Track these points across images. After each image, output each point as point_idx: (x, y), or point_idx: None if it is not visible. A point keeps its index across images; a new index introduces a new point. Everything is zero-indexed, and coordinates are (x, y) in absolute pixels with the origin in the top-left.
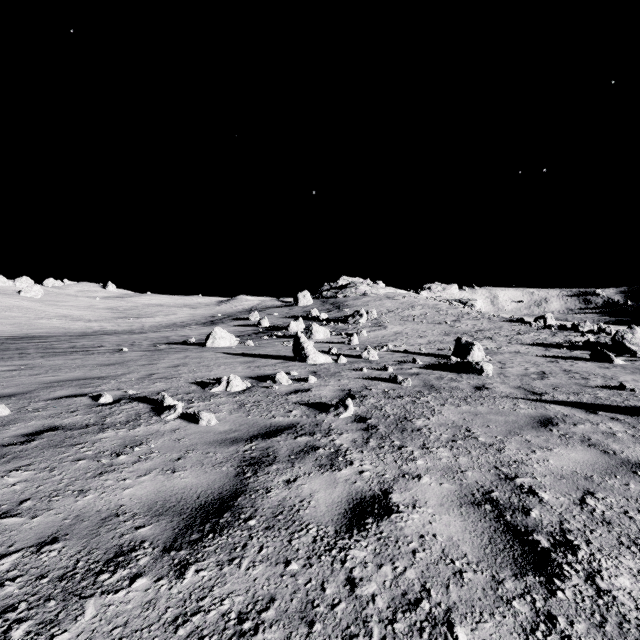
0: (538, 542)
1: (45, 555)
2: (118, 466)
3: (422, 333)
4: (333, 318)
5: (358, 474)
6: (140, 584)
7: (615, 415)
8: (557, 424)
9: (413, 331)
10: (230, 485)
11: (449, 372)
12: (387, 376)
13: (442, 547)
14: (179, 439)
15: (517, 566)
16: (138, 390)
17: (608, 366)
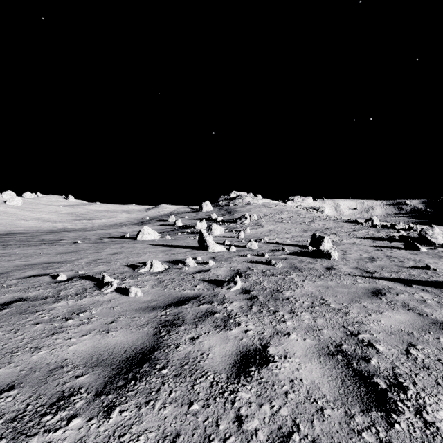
0: (378, 384)
1: (2, 400)
2: (66, 328)
3: (288, 230)
4: (226, 220)
5: (244, 332)
6: (75, 423)
7: (424, 287)
8: (385, 294)
9: (282, 229)
10: (149, 342)
11: (307, 257)
12: (264, 260)
13: (307, 389)
14: (113, 307)
15: (363, 403)
16: (86, 271)
17: (416, 253)
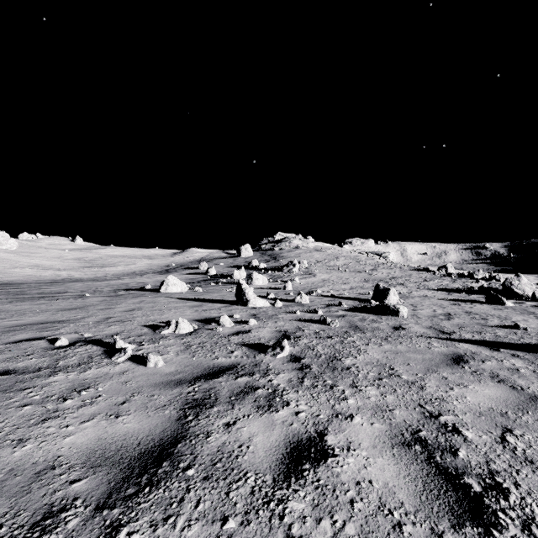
0: (470, 486)
1: None
2: (63, 411)
3: (345, 280)
4: (270, 267)
5: (294, 415)
6: None
7: (515, 352)
8: (468, 361)
9: (338, 278)
10: (171, 430)
11: (370, 314)
12: (317, 318)
13: (379, 495)
14: (126, 381)
15: (454, 515)
16: (94, 333)
17: (501, 308)
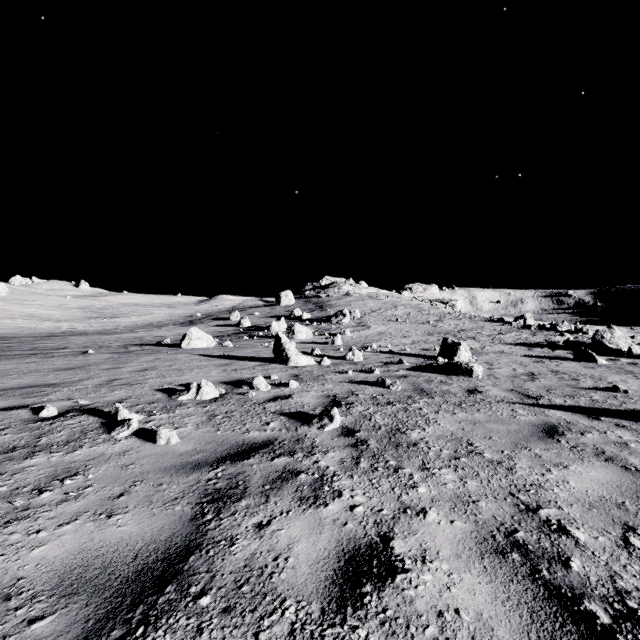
0: (594, 615)
1: None
2: (35, 509)
3: (406, 333)
4: (316, 318)
5: (349, 510)
6: None
7: (619, 421)
8: (563, 433)
9: (397, 331)
10: (182, 535)
11: (438, 374)
12: (374, 379)
13: (471, 633)
14: (127, 465)
15: None
16: (92, 400)
17: (593, 366)
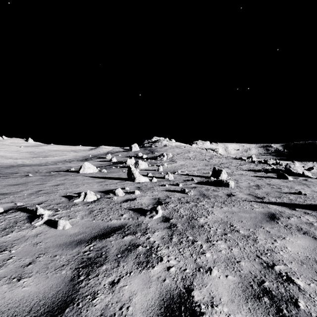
0: None
1: None
2: None
3: (194, 165)
4: (149, 157)
5: (166, 270)
6: None
7: (305, 210)
8: (279, 218)
9: (190, 164)
10: (63, 292)
11: (211, 186)
12: (179, 189)
13: None
14: (37, 243)
15: None
16: (25, 202)
17: (286, 181)
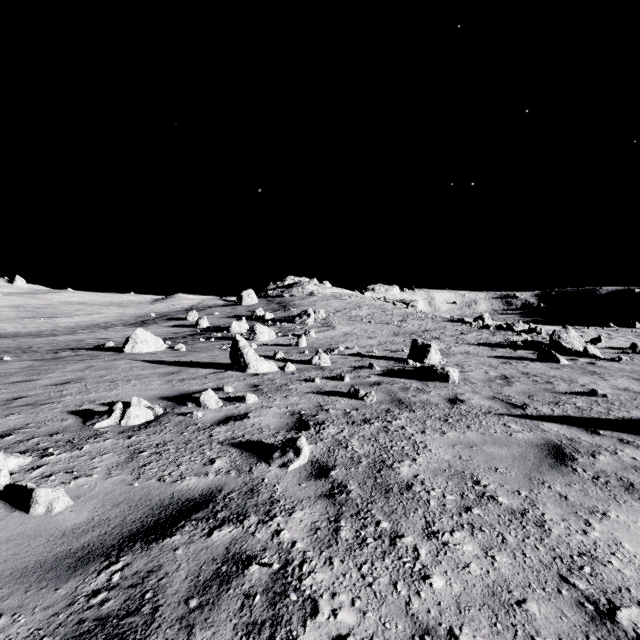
0: None
1: None
2: None
3: (372, 334)
4: (279, 318)
5: None
6: None
7: (619, 435)
8: (574, 457)
9: (362, 331)
10: None
11: (412, 379)
12: (345, 388)
13: None
14: None
15: None
16: None
17: (557, 366)
